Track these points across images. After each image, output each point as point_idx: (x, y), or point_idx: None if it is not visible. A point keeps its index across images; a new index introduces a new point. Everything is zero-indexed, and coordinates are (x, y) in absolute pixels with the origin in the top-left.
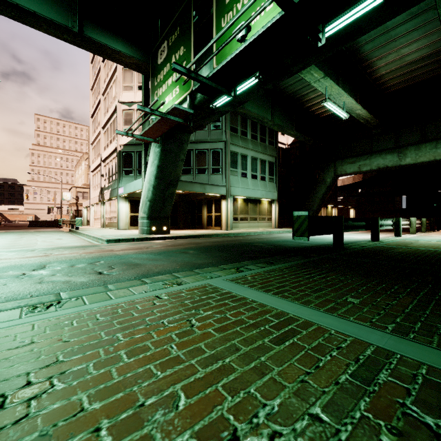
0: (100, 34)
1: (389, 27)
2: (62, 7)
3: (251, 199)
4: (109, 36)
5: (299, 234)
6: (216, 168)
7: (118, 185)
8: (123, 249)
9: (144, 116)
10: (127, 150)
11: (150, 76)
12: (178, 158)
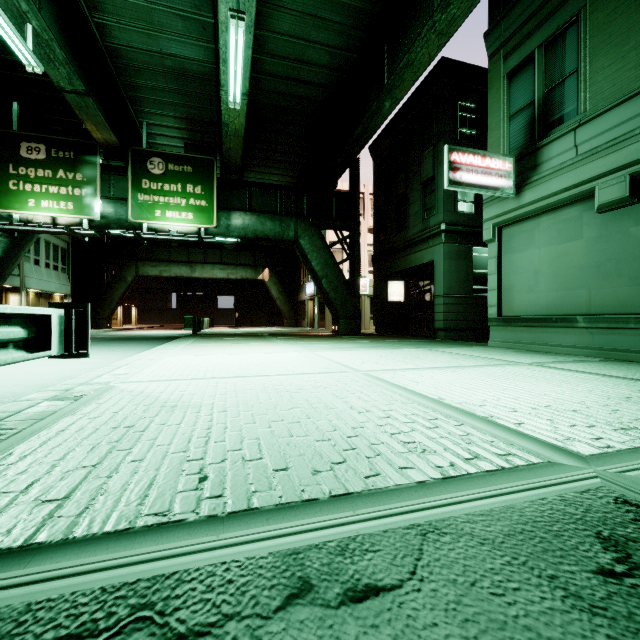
0: None
1: None
2: None
3: (44, 293)
4: None
5: (188, 327)
6: None
7: None
8: None
9: None
10: None
11: None
12: (23, 251)
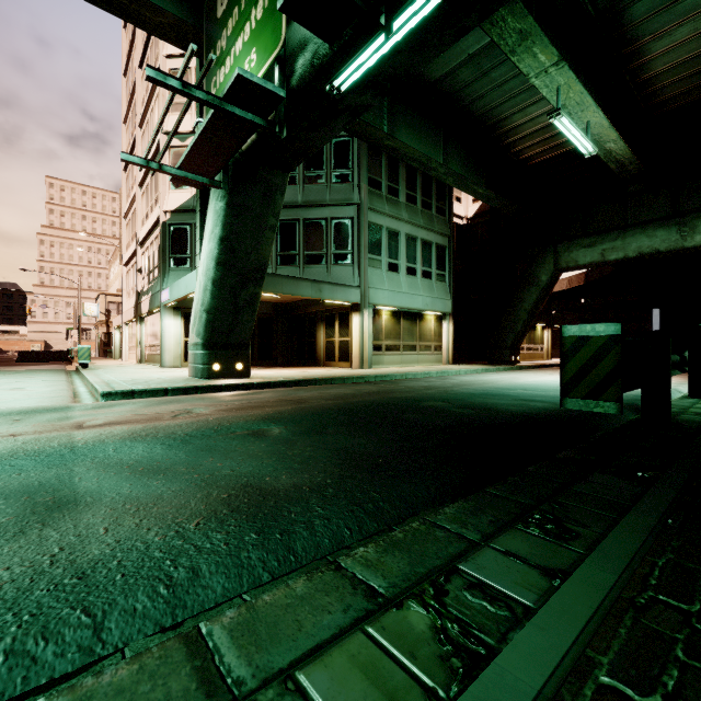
0: None
1: None
2: None
3: (406, 312)
4: None
5: (584, 392)
6: (341, 254)
7: (161, 285)
8: (111, 422)
9: None
10: (177, 221)
11: (204, 51)
12: (264, 224)
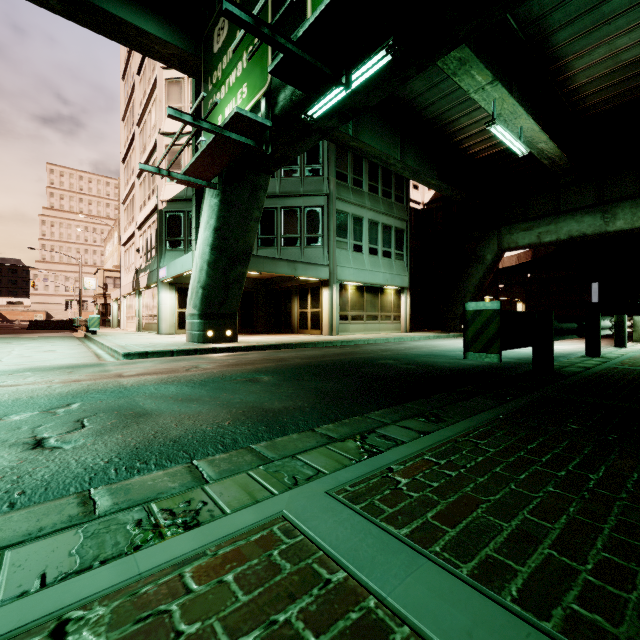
0: (115, 3)
1: None
2: None
3: (369, 286)
4: (132, 7)
5: (478, 348)
6: (313, 237)
7: (158, 263)
8: (142, 373)
9: (195, 149)
10: (172, 209)
11: (202, 77)
12: (250, 216)
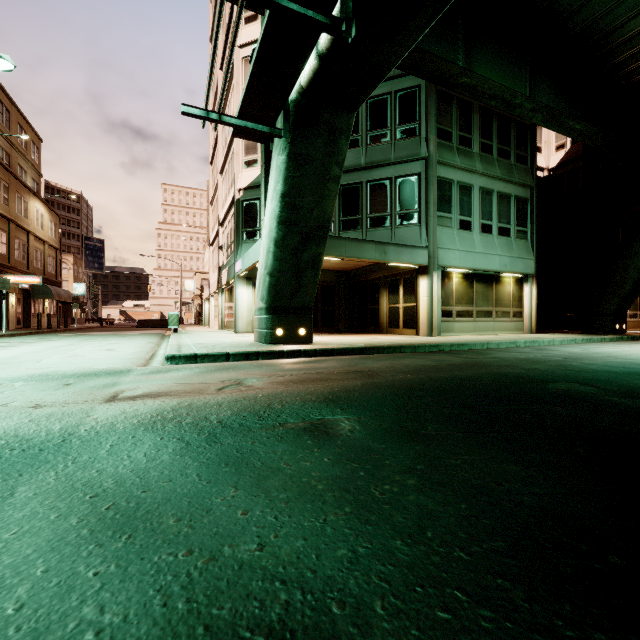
0: None
1: None
2: None
3: (480, 274)
4: None
5: None
6: (406, 214)
7: (235, 257)
8: (148, 393)
9: None
10: (249, 197)
11: None
12: (327, 175)
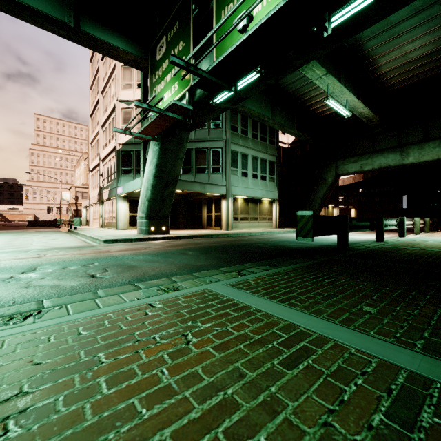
0: (97, 30)
1: (393, 23)
2: (58, 1)
3: (252, 199)
4: (107, 31)
5: (303, 235)
6: (216, 167)
7: (116, 184)
8: (120, 250)
9: (143, 114)
10: (126, 149)
11: (149, 73)
12: (178, 157)
